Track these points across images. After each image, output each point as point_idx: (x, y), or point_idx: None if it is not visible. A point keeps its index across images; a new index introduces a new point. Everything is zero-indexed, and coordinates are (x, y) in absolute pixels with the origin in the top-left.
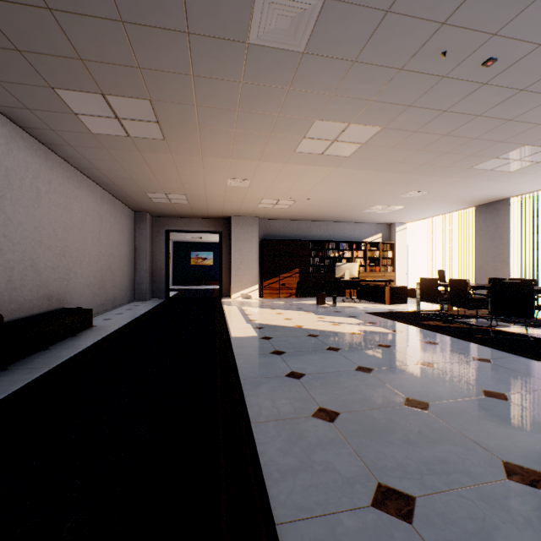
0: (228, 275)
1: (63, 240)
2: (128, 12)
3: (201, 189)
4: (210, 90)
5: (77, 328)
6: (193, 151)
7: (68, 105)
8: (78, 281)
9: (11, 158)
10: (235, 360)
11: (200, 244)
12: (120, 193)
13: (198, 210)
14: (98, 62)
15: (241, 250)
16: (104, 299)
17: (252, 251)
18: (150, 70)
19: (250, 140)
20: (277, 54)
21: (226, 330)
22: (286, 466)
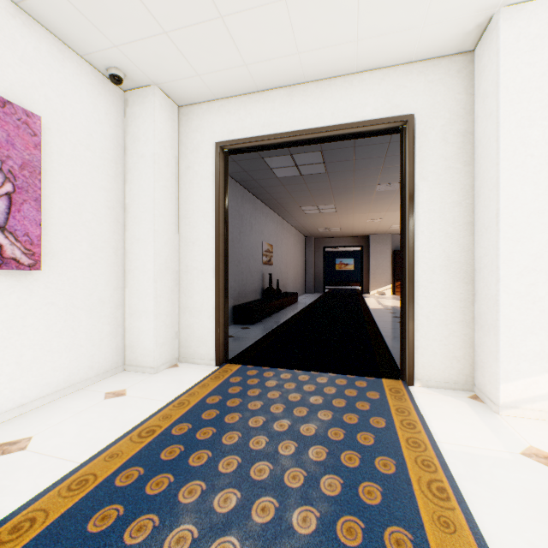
0: (367, 277)
1: (286, 260)
2: (335, 193)
3: (350, 225)
4: (360, 199)
5: (295, 300)
6: (349, 213)
7: (302, 209)
8: (289, 279)
9: (277, 229)
10: (371, 313)
11: (343, 253)
12: (303, 230)
13: (346, 233)
14: (320, 201)
15: (377, 259)
16: (295, 290)
17: (385, 259)
18: (337, 199)
19: (379, 207)
20: (387, 191)
21: (366, 306)
22: (384, 325)
